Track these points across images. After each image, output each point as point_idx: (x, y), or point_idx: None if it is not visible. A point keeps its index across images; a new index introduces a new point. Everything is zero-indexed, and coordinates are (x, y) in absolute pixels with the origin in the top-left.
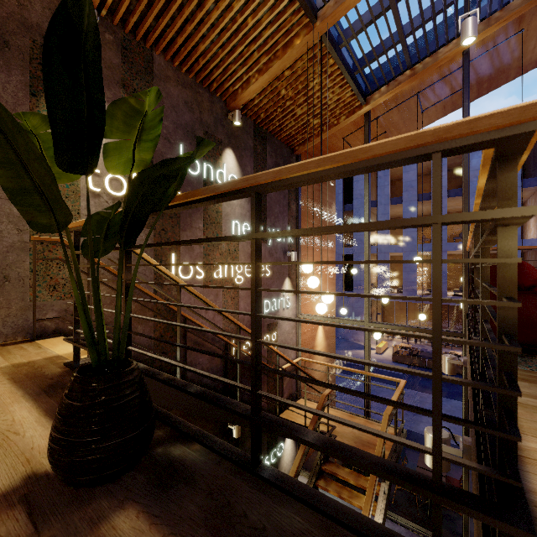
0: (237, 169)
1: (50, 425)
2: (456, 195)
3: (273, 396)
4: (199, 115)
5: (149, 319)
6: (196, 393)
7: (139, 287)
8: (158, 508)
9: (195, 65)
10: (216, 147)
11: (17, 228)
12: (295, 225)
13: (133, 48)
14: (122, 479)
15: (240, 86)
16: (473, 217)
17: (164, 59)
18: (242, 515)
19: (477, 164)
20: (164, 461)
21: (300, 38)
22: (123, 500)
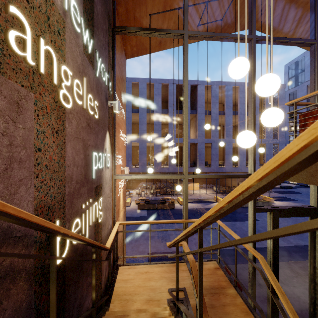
0: None
1: None
2: (165, 113)
3: None
4: None
5: None
6: None
7: None
8: None
9: None
10: None
11: None
12: (112, 76)
13: None
14: None
15: None
16: None
17: None
18: None
19: (174, 98)
20: None
21: None
22: None
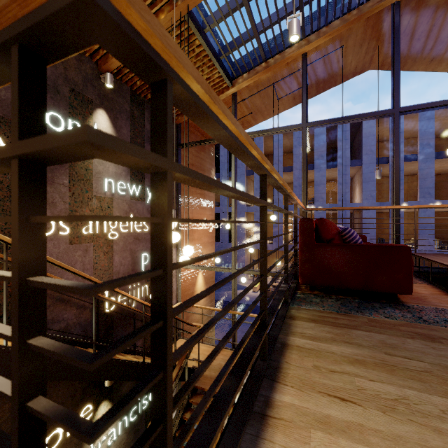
0: (110, 130)
1: None
2: (309, 169)
3: None
4: (63, 71)
5: None
6: None
7: None
8: None
9: None
10: (86, 105)
11: None
12: (175, 186)
13: None
14: None
15: None
16: (35, 146)
17: None
18: None
19: (323, 146)
20: None
21: (165, 13)
22: None
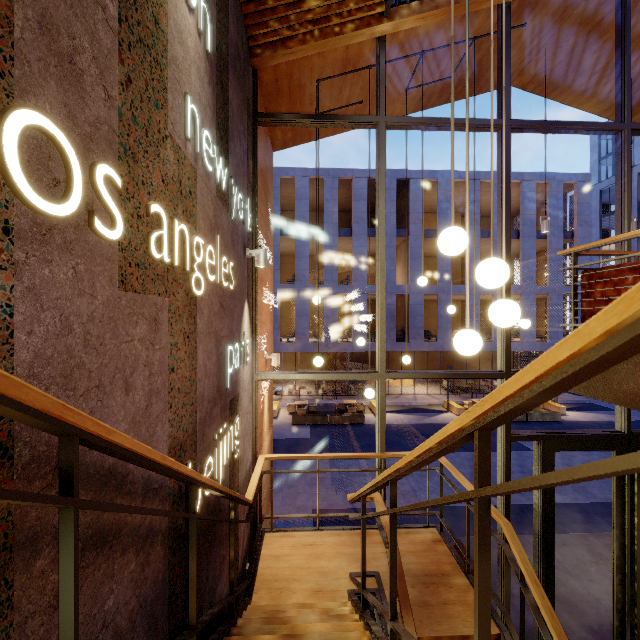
0: None
1: None
2: (345, 235)
3: None
4: None
5: None
6: None
7: None
8: None
9: None
10: None
11: None
12: (252, 202)
13: None
14: None
15: None
16: None
17: None
18: None
19: (364, 206)
20: None
21: None
22: None
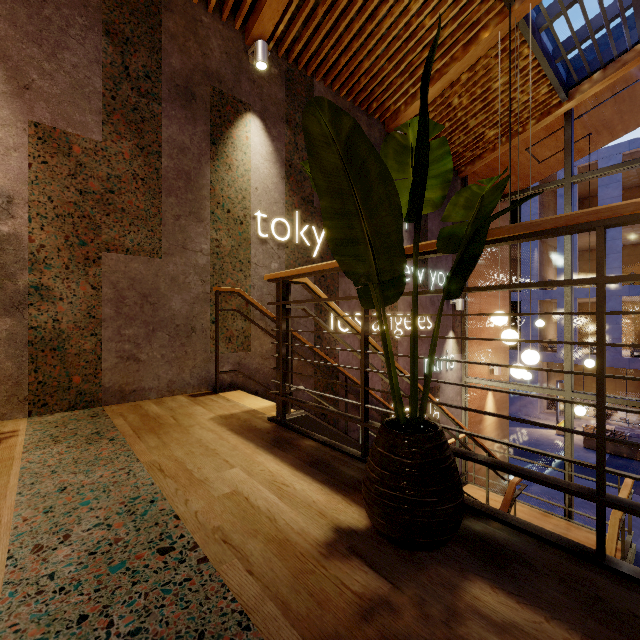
0: None
1: (311, 481)
2: None
3: (635, 476)
4: None
5: (403, 375)
6: (491, 463)
7: (304, 340)
8: (511, 587)
9: (356, 86)
10: None
11: (201, 279)
12: None
13: (296, 78)
14: (438, 548)
15: (403, 101)
16: None
17: (324, 85)
18: (629, 614)
19: None
20: (471, 535)
21: (489, 29)
22: (461, 571)
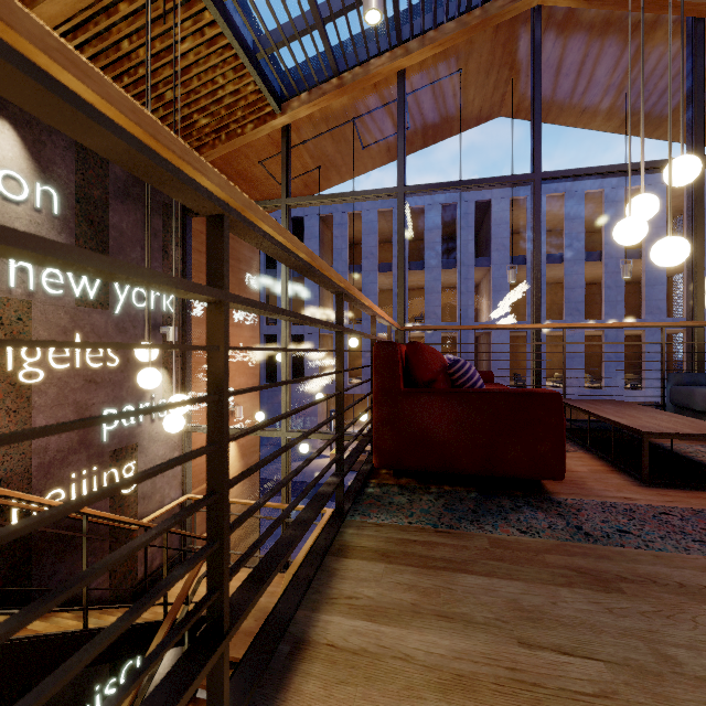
0: (25, 165)
1: None
2: (417, 269)
3: None
4: None
5: None
6: None
7: None
8: None
9: None
10: None
11: None
12: None
13: None
14: None
15: None
16: None
17: None
18: None
19: (437, 235)
20: None
21: None
22: None
